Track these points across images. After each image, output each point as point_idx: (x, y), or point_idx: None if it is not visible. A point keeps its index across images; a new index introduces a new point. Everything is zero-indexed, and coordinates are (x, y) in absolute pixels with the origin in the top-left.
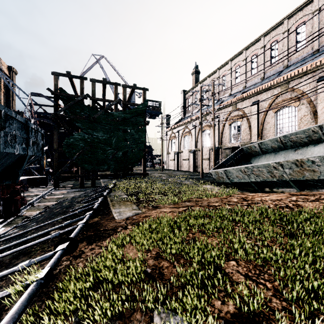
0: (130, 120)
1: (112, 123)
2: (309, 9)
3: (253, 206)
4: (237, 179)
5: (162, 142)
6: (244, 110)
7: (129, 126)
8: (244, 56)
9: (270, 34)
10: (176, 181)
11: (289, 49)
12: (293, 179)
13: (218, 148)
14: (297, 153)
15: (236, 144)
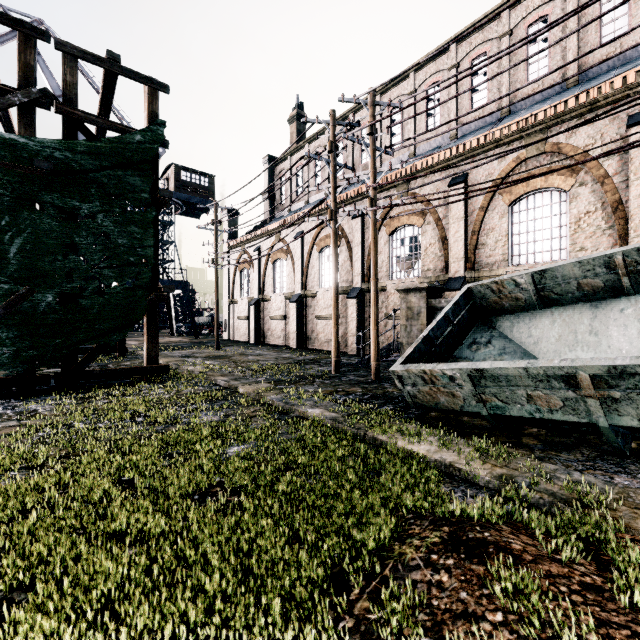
0: (95, 177)
1: (4, 176)
2: None
3: None
4: (528, 409)
5: (216, 272)
6: (428, 197)
7: (88, 198)
8: (411, 86)
9: (471, 39)
10: (267, 402)
11: (513, 76)
12: None
13: (363, 290)
14: None
15: (408, 282)
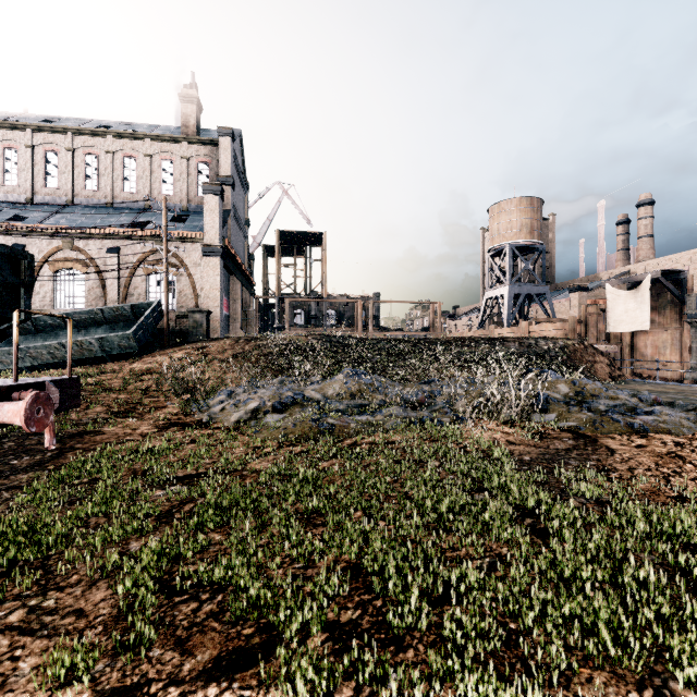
0: None
1: None
2: (102, 143)
3: (43, 373)
4: (2, 366)
5: None
6: None
7: None
8: None
9: (45, 135)
10: None
11: (76, 180)
12: (75, 359)
13: None
14: (82, 334)
15: None
